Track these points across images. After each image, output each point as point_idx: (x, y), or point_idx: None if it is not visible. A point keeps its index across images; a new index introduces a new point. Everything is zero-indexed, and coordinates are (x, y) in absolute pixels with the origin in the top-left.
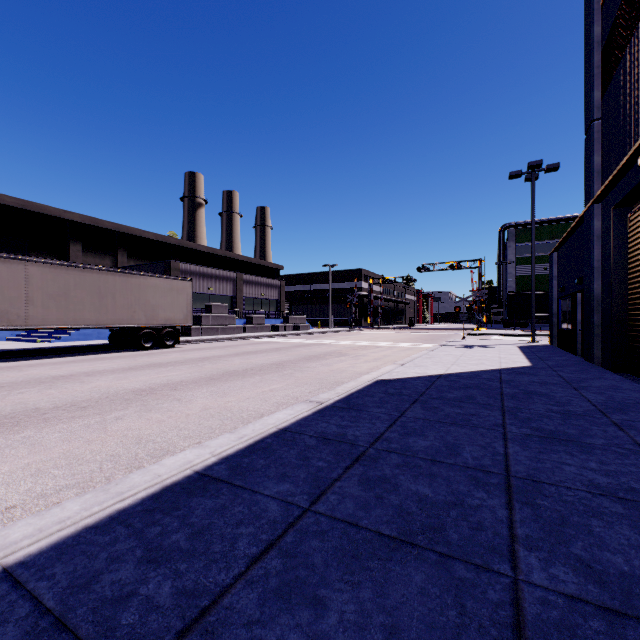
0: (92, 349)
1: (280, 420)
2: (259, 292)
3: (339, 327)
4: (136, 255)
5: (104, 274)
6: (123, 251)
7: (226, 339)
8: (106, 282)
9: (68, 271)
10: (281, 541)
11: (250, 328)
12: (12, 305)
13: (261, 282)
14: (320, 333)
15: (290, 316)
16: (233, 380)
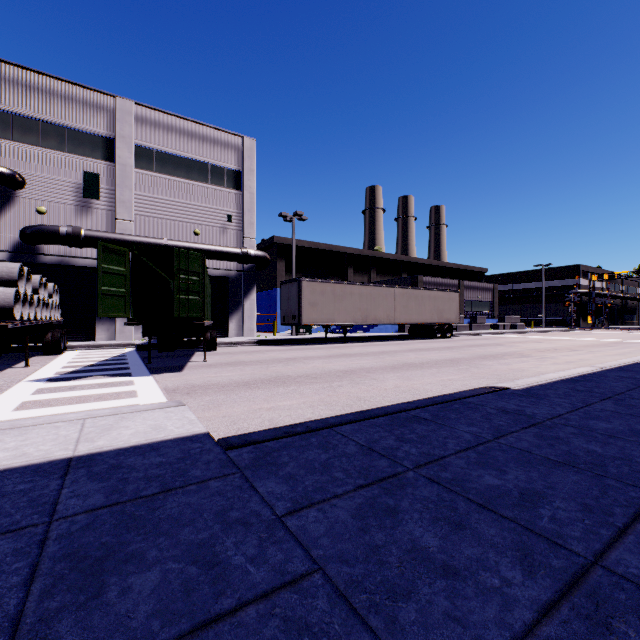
0: (403, 337)
1: None
2: (475, 295)
3: (552, 327)
4: (380, 272)
5: (420, 292)
6: (374, 270)
7: (469, 334)
8: (421, 296)
9: (407, 292)
10: None
11: (474, 326)
12: (390, 312)
13: (477, 286)
14: (541, 332)
15: (506, 316)
16: (557, 352)
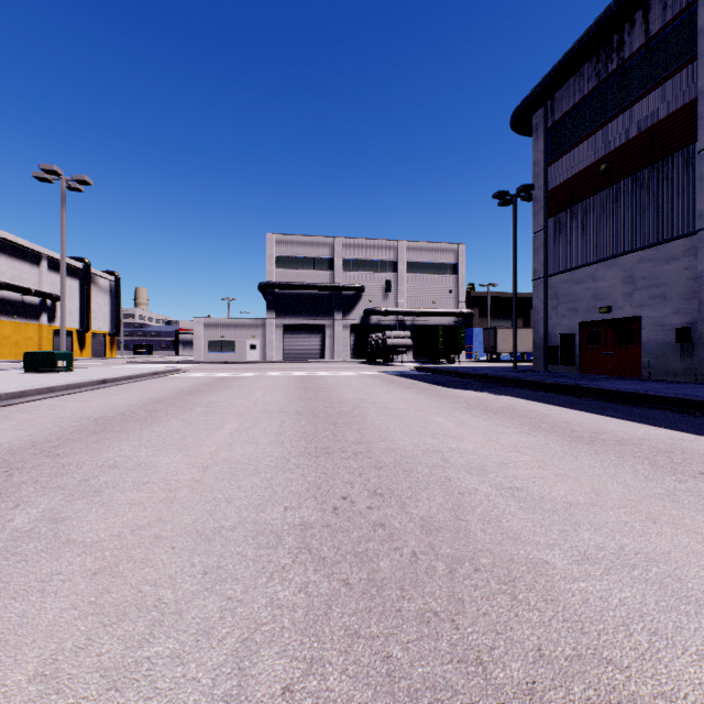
0: None
1: None
2: None
3: None
4: None
5: None
6: None
7: None
8: None
9: None
10: None
11: None
12: None
13: None
14: None
15: None
16: None
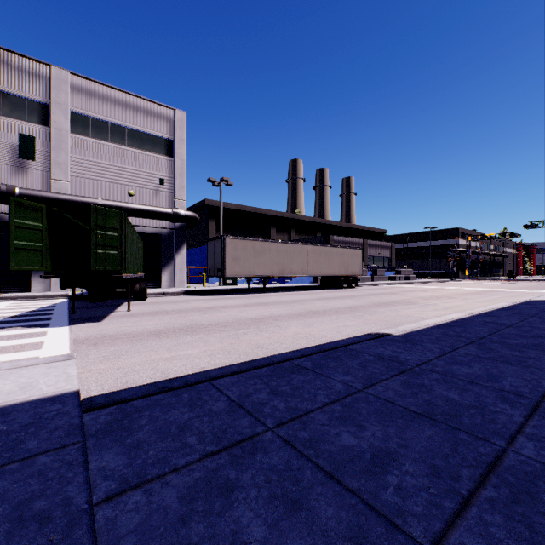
0: (315, 287)
1: (505, 304)
2: (377, 252)
3: (438, 278)
4: (299, 231)
5: (329, 249)
6: (293, 230)
7: (370, 285)
8: (330, 253)
9: (318, 248)
10: (542, 313)
11: (375, 278)
12: (303, 265)
13: (378, 245)
14: (428, 282)
15: (401, 269)
16: (438, 300)
